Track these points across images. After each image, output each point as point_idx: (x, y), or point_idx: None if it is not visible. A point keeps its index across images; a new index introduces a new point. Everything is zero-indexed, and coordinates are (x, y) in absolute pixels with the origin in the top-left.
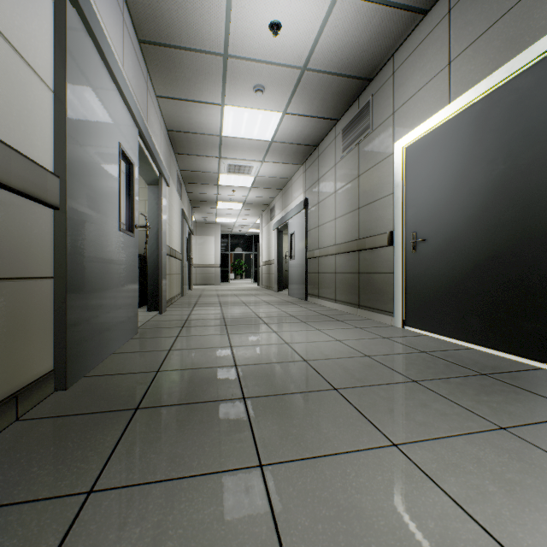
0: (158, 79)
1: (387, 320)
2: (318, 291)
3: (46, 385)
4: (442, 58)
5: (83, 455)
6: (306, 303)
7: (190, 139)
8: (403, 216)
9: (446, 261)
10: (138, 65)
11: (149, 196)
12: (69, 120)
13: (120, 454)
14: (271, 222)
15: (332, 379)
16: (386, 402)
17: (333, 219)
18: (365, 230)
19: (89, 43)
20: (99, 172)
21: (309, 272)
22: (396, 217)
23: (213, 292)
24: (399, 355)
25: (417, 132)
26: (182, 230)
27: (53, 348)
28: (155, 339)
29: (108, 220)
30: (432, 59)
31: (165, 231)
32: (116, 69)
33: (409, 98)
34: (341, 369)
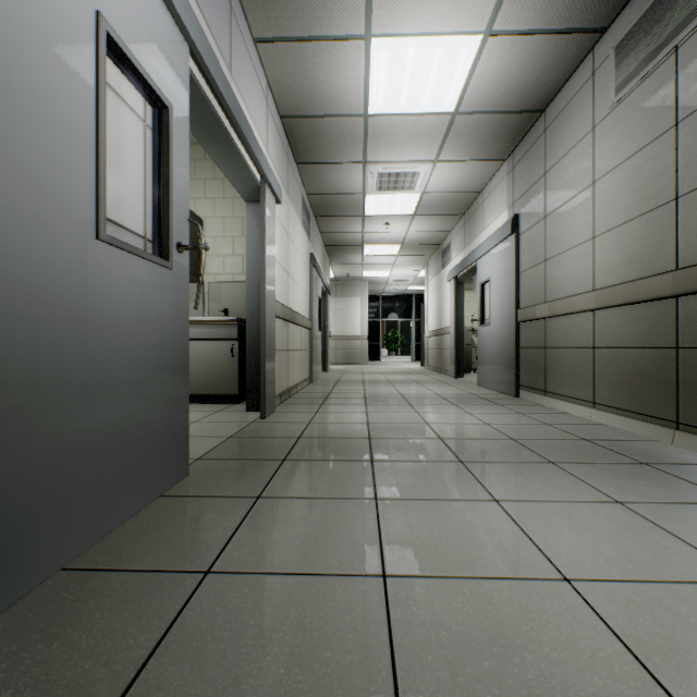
0: None
1: None
2: (544, 382)
3: None
4: None
5: None
6: (520, 404)
7: (316, 131)
8: None
9: None
10: None
11: (248, 220)
12: None
13: None
14: (443, 270)
15: None
16: None
17: (587, 239)
18: None
19: None
20: None
21: (522, 346)
22: None
23: (356, 376)
24: None
25: None
26: (311, 284)
27: None
28: (204, 505)
29: (22, 191)
30: None
31: (272, 277)
32: None
33: None
34: None
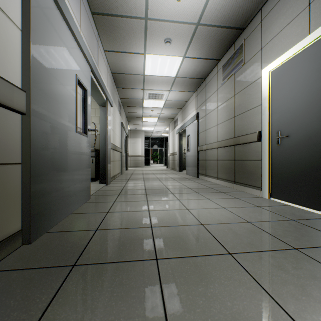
0: (105, 39)
1: (256, 192)
2: (205, 172)
3: (14, 241)
4: (302, 2)
5: (16, 319)
6: (197, 179)
7: (125, 78)
8: (269, 120)
9: (306, 151)
10: (91, 28)
11: (100, 113)
12: (33, 51)
13: (47, 319)
14: (175, 129)
15: (225, 243)
16: (278, 271)
17: (216, 125)
18: (239, 131)
19: (51, 1)
20: (59, 91)
21: (199, 159)
22: (263, 121)
23: (140, 172)
24: (274, 222)
25: (281, 59)
26: (121, 134)
27: (22, 213)
28: (100, 203)
29: (66, 124)
30: (294, 4)
31: (110, 134)
32: (72, 23)
33: (274, 36)
34: (231, 234)
